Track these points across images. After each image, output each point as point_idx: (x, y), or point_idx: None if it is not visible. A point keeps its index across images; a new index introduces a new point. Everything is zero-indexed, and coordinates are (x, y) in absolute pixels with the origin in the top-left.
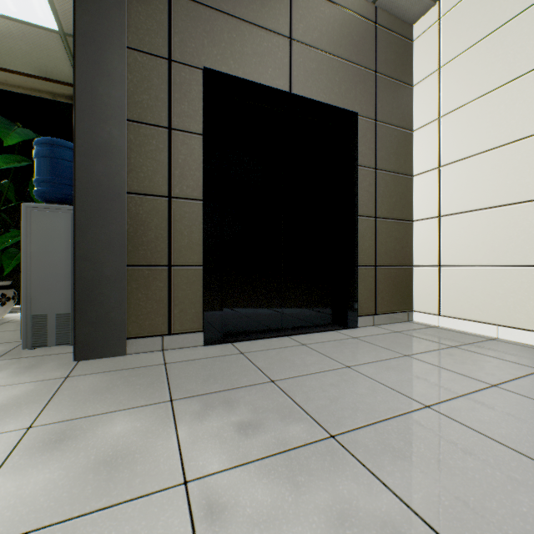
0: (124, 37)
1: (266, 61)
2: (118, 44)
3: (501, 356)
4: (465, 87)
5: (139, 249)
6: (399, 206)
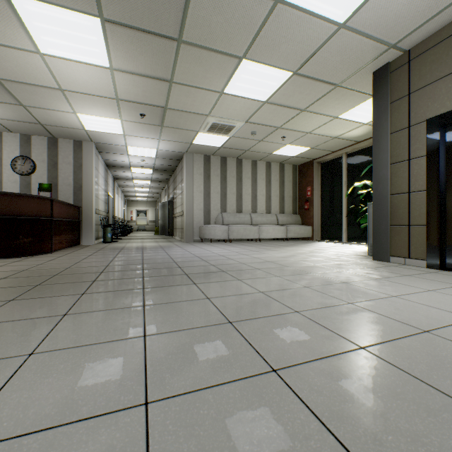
0: (388, 131)
1: None
2: (385, 136)
3: None
4: None
5: (395, 218)
6: None
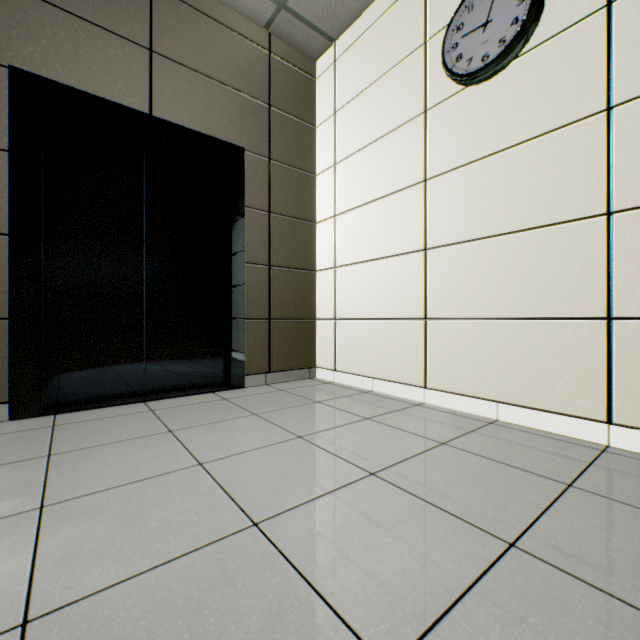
0: None
1: (114, 71)
2: None
3: (349, 408)
4: (353, 136)
5: None
6: (300, 254)
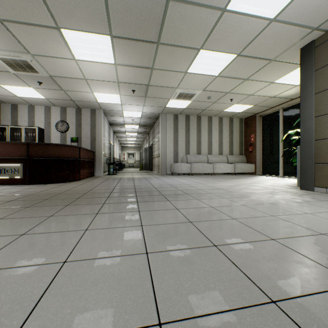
0: (312, 92)
1: None
2: (310, 96)
3: None
4: None
5: (318, 158)
6: None
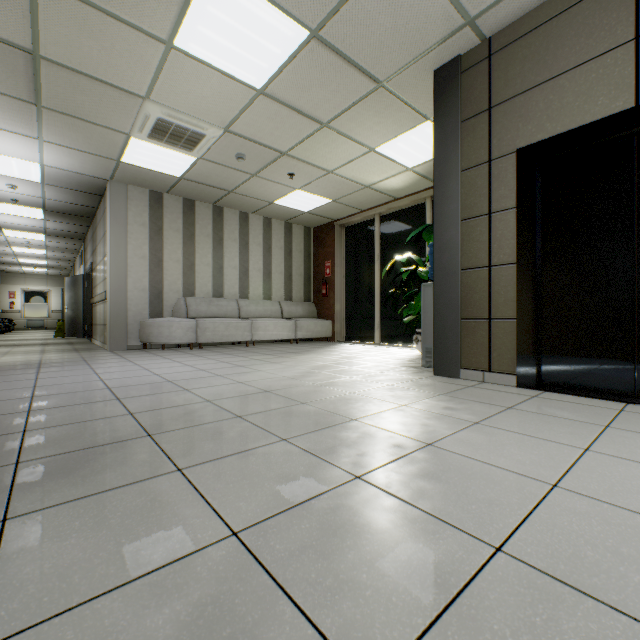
0: (458, 167)
1: (594, 93)
2: (454, 174)
3: None
4: None
5: (468, 307)
6: None
